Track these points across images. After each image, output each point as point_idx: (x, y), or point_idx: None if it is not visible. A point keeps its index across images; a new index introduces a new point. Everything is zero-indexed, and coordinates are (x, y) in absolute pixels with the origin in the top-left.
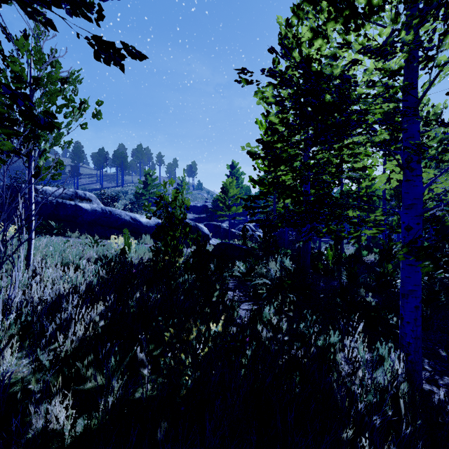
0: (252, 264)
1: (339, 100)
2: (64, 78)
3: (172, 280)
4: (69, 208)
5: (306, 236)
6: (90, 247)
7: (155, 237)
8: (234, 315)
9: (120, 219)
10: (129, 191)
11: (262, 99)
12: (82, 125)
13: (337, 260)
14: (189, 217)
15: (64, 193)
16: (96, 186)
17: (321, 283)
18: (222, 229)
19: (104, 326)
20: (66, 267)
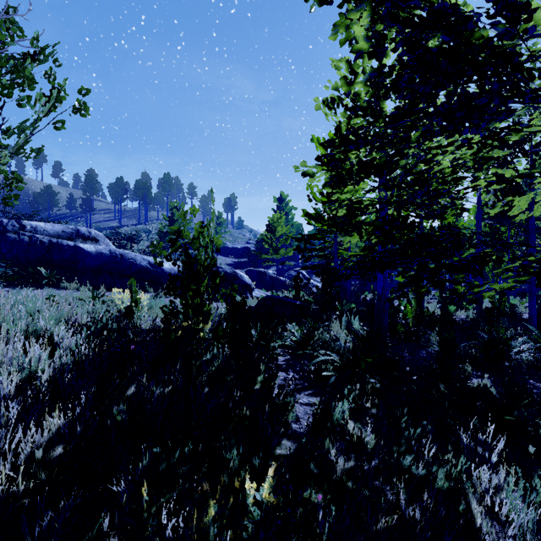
0: (310, 328)
1: (506, 30)
2: (29, 52)
3: (193, 358)
4: (67, 251)
5: (383, 289)
6: (86, 303)
7: (169, 293)
8: (288, 418)
9: (134, 264)
10: (153, 229)
11: (323, 103)
12: (56, 123)
13: (419, 319)
14: (226, 261)
15: (61, 231)
16: (113, 223)
17: (405, 354)
18: (267, 276)
19: (65, 454)
20: (27, 341)
